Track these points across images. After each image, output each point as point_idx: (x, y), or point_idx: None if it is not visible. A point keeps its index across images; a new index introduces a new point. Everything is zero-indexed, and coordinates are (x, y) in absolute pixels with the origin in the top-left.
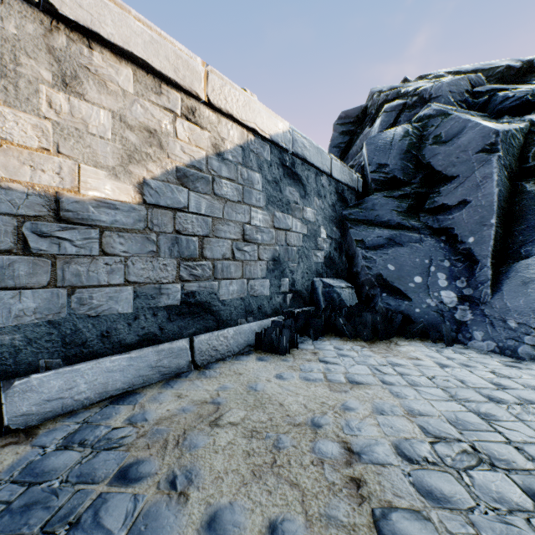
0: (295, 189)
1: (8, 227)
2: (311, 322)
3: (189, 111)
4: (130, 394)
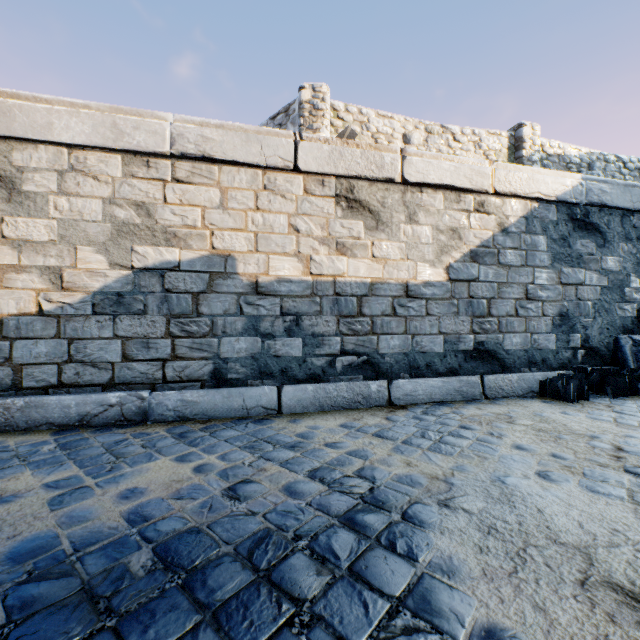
0: (589, 240)
1: (389, 303)
2: (609, 380)
3: (479, 205)
4: (445, 403)
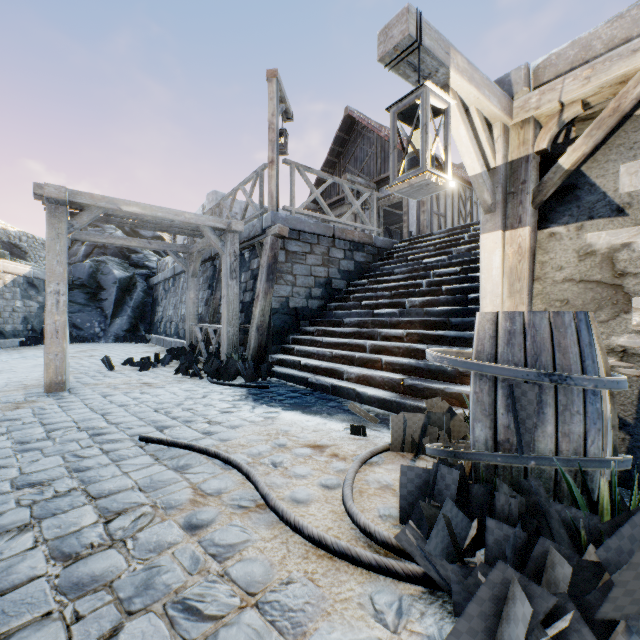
0: (34, 290)
1: None
2: (42, 339)
3: None
4: None
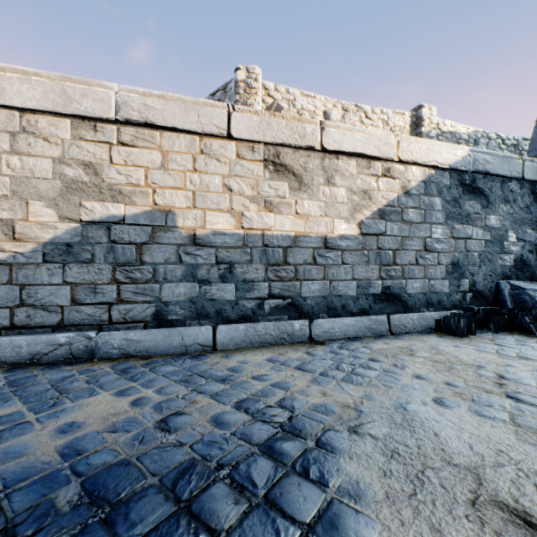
0: (475, 201)
1: (310, 253)
2: (491, 318)
3: (386, 171)
4: (357, 338)
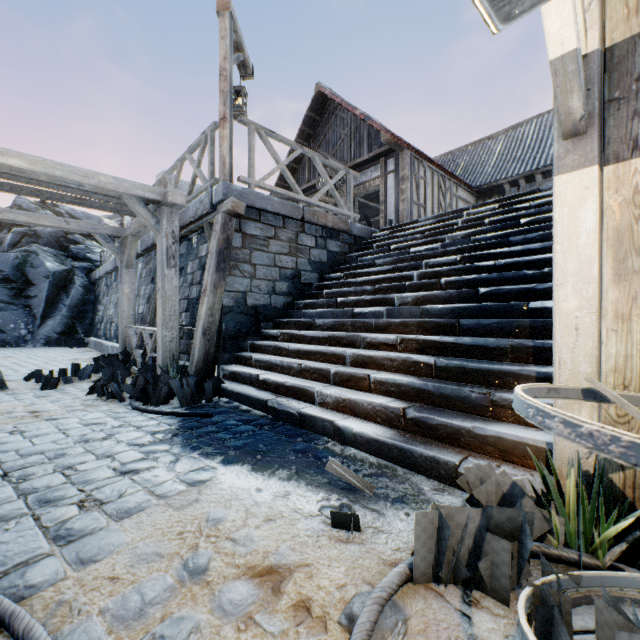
0: None
1: None
2: None
3: None
4: None
